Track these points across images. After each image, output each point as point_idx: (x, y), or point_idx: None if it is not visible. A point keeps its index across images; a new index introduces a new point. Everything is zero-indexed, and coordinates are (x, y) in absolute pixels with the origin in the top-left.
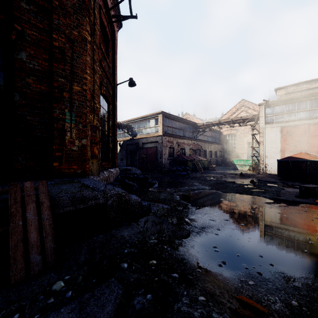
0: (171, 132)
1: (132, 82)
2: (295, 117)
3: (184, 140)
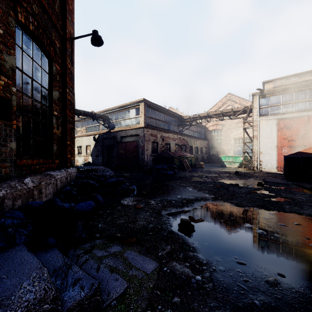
0: (155, 124)
1: (96, 36)
2: (293, 108)
3: (169, 134)
